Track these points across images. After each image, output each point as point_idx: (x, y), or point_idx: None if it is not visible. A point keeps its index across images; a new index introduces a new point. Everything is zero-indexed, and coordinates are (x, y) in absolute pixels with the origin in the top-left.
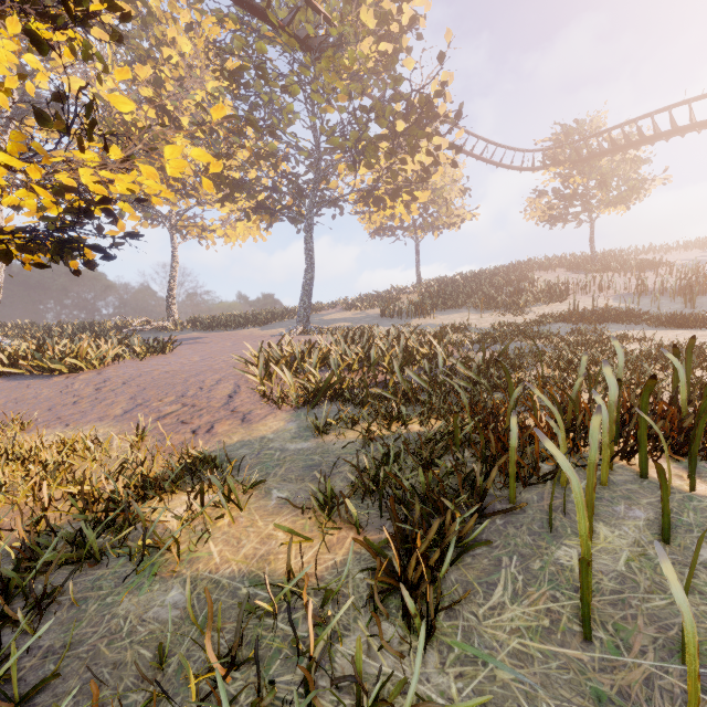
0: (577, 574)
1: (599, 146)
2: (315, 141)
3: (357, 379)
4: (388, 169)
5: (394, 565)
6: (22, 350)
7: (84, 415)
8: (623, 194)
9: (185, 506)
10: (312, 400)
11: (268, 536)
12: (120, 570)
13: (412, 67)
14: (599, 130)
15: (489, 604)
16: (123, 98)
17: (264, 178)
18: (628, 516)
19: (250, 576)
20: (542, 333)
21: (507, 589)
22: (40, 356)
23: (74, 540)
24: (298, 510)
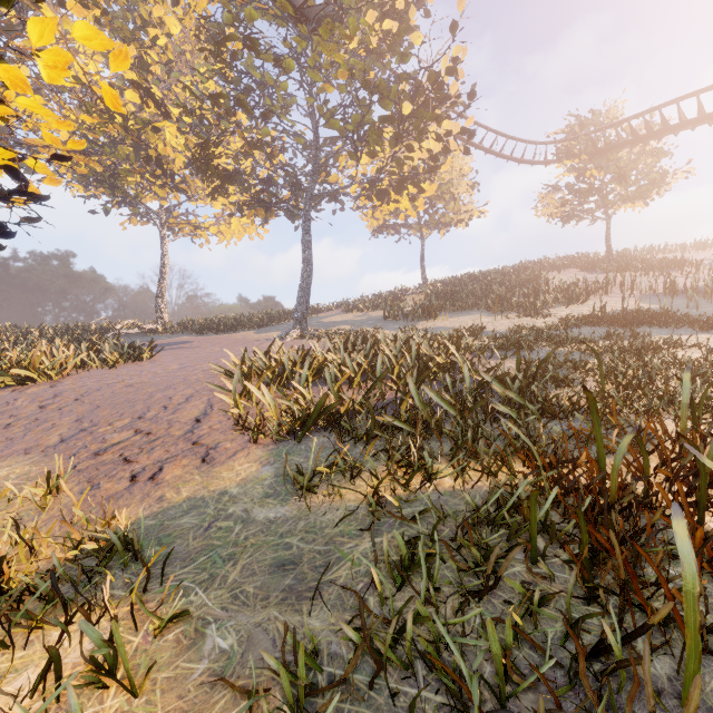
0: None
1: (618, 136)
2: (313, 128)
3: (359, 399)
4: (393, 157)
5: None
6: None
7: (9, 445)
8: (643, 189)
9: (43, 663)
10: (299, 428)
11: None
12: None
13: (420, 42)
14: (617, 120)
15: None
16: None
17: (260, 172)
18: None
19: None
20: (572, 337)
21: None
22: None
23: None
24: (243, 702)
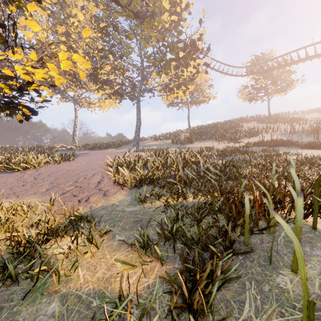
0: (292, 295)
1: (272, 65)
2: (141, 62)
3: (161, 174)
4: (175, 75)
5: (184, 292)
6: (1, 159)
7: (27, 192)
8: (283, 87)
9: (68, 244)
10: (138, 184)
11: (112, 265)
12: (26, 287)
13: (186, 27)
14: (272, 58)
15: (242, 318)
16: (34, 24)
17: (118, 79)
18: (312, 254)
19: (99, 293)
20: (248, 151)
21: (251, 306)
22: (8, 162)
23: (2, 268)
24: (129, 248)
